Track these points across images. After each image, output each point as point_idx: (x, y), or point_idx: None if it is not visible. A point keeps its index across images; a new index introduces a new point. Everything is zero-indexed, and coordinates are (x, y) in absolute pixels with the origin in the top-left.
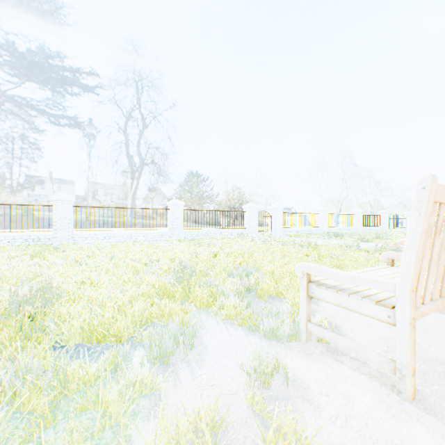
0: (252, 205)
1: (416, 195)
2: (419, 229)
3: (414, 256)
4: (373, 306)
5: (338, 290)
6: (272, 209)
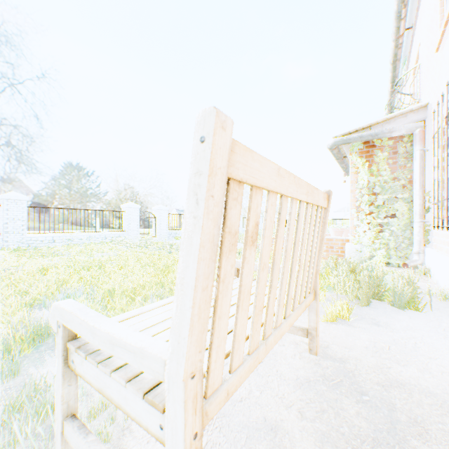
0: (132, 204)
1: (193, 156)
2: (198, 236)
3: (191, 300)
4: (142, 400)
5: (101, 362)
6: (157, 210)
